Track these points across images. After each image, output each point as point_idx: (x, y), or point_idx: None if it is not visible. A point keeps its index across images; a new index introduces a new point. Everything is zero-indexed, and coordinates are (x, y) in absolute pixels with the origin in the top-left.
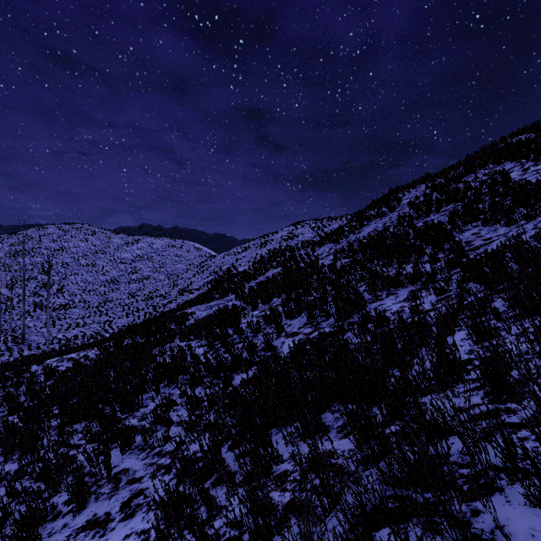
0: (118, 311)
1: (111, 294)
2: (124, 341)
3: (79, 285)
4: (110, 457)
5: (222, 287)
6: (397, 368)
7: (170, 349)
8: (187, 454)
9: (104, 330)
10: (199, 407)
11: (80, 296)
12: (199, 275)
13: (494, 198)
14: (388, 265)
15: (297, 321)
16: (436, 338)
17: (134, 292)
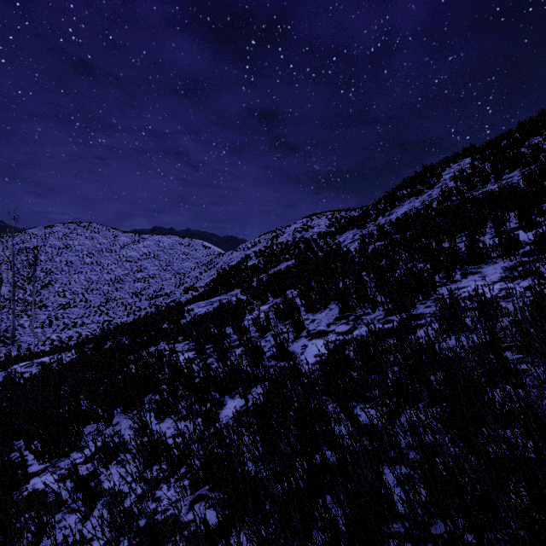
0: (120, 311)
1: (114, 293)
2: (107, 342)
3: (81, 284)
4: None
5: (228, 282)
6: None
7: (147, 354)
8: None
9: (101, 331)
10: (159, 460)
11: (82, 295)
12: (206, 272)
13: None
14: (447, 239)
15: (323, 315)
16: None
17: (139, 291)
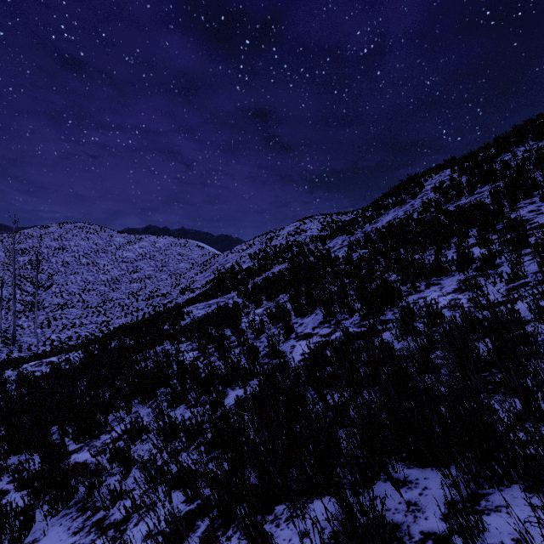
0: (117, 311)
1: (111, 294)
2: (112, 342)
3: (78, 284)
4: (32, 522)
5: (224, 285)
6: None
7: (155, 353)
8: None
9: (100, 331)
10: (177, 437)
11: (79, 295)
12: (201, 273)
13: None
14: (420, 251)
15: (310, 319)
16: None
17: (135, 291)
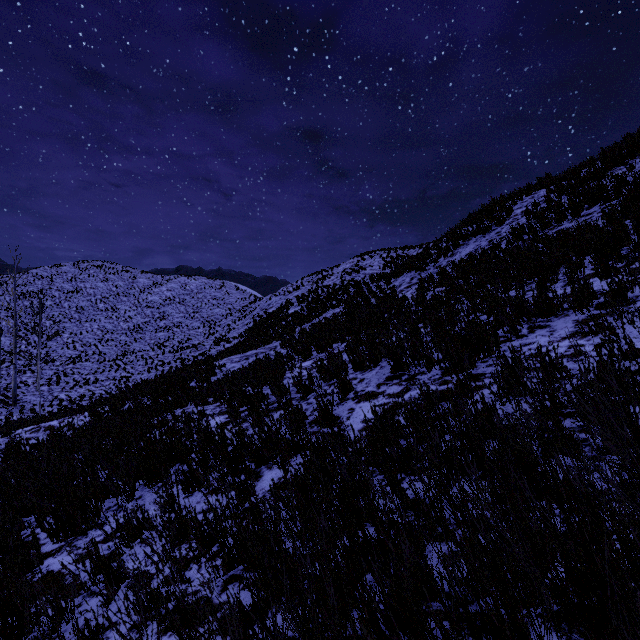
0: (139, 365)
1: (133, 345)
2: (126, 403)
3: (94, 333)
4: None
5: (266, 333)
6: None
7: (173, 417)
8: None
9: (117, 389)
10: (188, 538)
11: (95, 347)
12: (240, 320)
13: None
14: (515, 286)
15: (373, 374)
16: None
17: (162, 342)
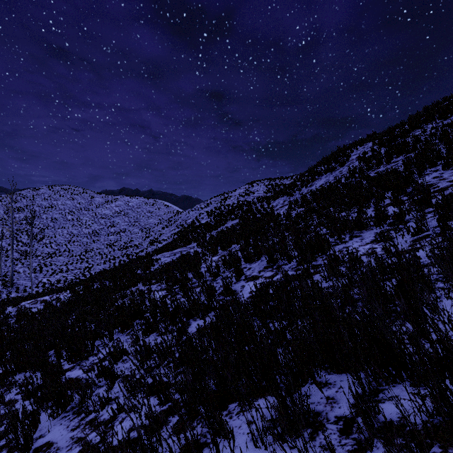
0: (97, 259)
1: (92, 245)
2: (94, 284)
3: (65, 237)
4: (38, 422)
5: (186, 237)
6: (431, 327)
7: (131, 293)
8: (113, 441)
9: (83, 276)
10: (150, 357)
11: (66, 246)
12: (167, 228)
13: (449, 146)
14: (346, 210)
15: (256, 265)
16: (452, 281)
17: (112, 242)
